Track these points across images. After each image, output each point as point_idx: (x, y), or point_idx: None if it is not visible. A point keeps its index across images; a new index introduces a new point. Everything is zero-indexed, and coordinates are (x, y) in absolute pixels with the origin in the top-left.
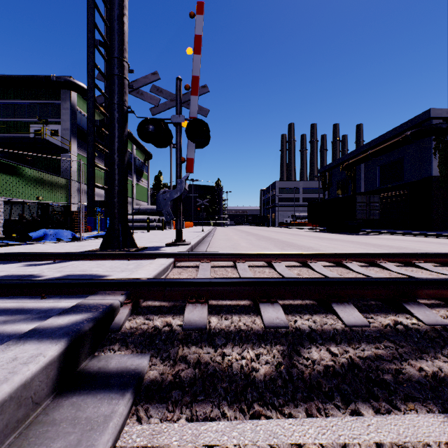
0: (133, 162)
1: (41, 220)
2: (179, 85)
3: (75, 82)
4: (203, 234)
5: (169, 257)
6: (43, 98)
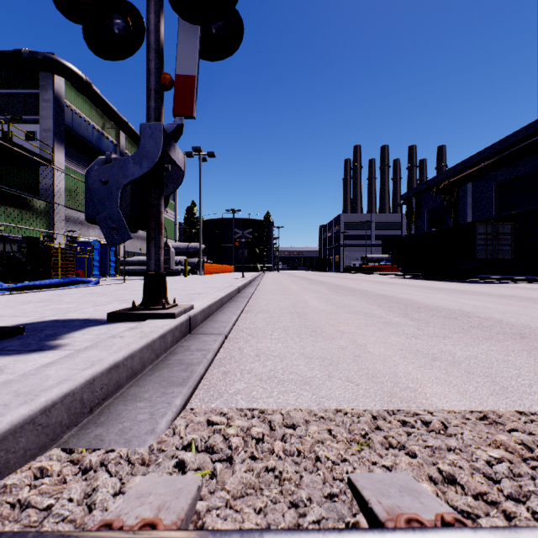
0: None
1: None
2: None
3: (59, 60)
4: (240, 283)
5: None
6: (15, 86)
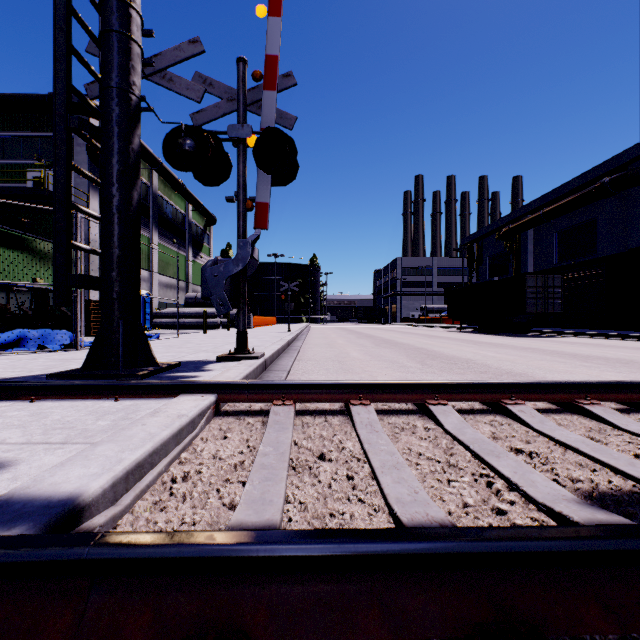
0: (187, 229)
1: (35, 314)
2: (242, 70)
3: (96, 103)
4: (289, 337)
5: (205, 393)
6: (47, 129)
